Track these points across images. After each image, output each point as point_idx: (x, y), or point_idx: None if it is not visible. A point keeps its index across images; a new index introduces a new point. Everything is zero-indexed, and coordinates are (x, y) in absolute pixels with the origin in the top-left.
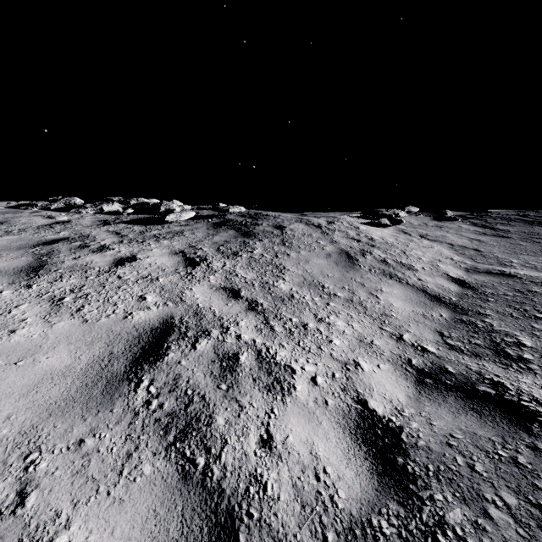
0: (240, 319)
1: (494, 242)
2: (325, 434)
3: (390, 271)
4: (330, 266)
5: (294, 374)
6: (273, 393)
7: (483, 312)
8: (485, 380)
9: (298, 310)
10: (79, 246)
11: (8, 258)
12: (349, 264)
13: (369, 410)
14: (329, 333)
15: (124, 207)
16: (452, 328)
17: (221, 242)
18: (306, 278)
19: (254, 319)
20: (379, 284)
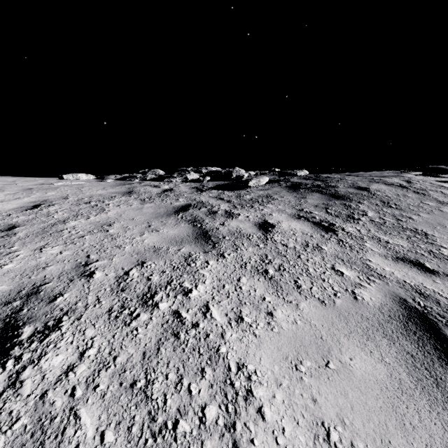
0: None
1: None
2: None
3: None
4: None
5: None
6: None
7: None
8: None
9: None
10: (209, 212)
11: (172, 225)
12: None
13: None
14: None
15: (200, 176)
16: None
17: (321, 205)
18: None
19: None
20: None
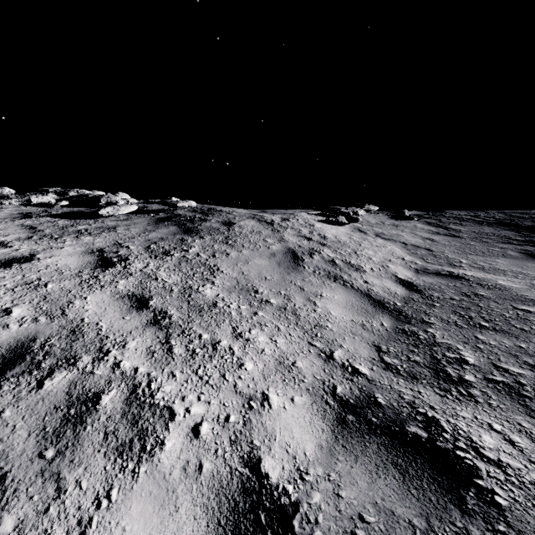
0: (131, 338)
1: (446, 242)
2: (176, 533)
3: (336, 273)
4: (271, 267)
5: (171, 422)
6: (124, 458)
7: (427, 319)
8: (418, 416)
9: (215, 322)
10: None
11: None
12: (292, 265)
13: (259, 476)
14: (244, 353)
15: (58, 199)
16: (392, 340)
17: (155, 239)
18: (240, 281)
19: (151, 338)
20: (321, 287)
